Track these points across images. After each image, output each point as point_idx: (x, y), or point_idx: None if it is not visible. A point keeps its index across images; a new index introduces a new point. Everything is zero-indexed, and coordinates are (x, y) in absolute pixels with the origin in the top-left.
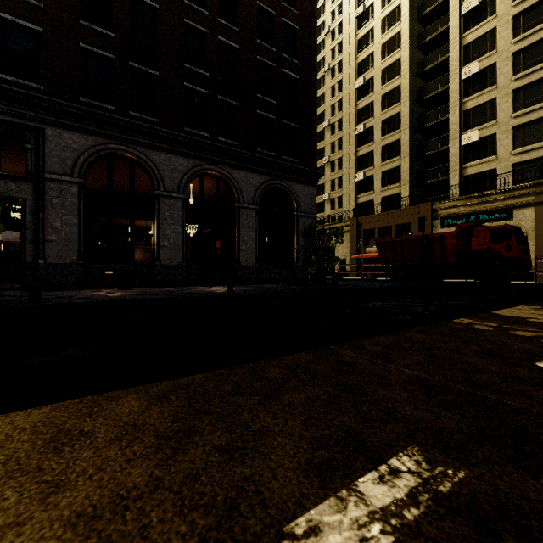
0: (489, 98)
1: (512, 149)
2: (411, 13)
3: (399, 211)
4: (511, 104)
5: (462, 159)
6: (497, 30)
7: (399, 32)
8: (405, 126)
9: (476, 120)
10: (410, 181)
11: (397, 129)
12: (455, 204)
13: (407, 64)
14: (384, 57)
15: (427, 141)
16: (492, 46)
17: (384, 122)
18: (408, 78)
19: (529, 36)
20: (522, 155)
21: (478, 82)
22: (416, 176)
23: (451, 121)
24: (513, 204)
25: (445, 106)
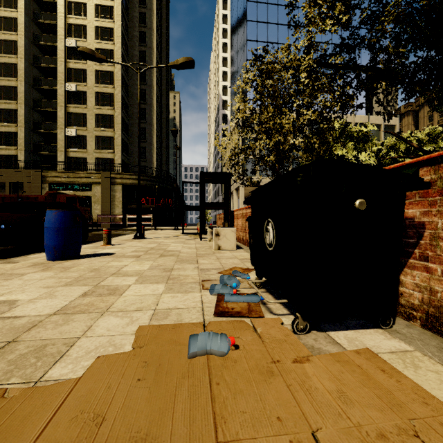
0: (83, 112)
1: (95, 149)
2: (28, 12)
3: (13, 171)
4: (94, 122)
5: (67, 144)
6: (87, 72)
7: (16, 18)
8: (21, 101)
9: (76, 122)
10: (26, 148)
11: (14, 100)
12: (59, 175)
13: (24, 51)
14: (1, 29)
15: (44, 120)
16: (85, 80)
17: (1, 87)
18: (24, 63)
19: (103, 87)
20: (100, 154)
21: (77, 98)
22: (32, 145)
23: (59, 115)
24: (92, 182)
25: (56, 102)
